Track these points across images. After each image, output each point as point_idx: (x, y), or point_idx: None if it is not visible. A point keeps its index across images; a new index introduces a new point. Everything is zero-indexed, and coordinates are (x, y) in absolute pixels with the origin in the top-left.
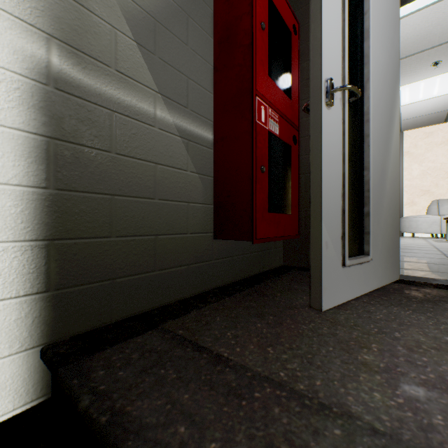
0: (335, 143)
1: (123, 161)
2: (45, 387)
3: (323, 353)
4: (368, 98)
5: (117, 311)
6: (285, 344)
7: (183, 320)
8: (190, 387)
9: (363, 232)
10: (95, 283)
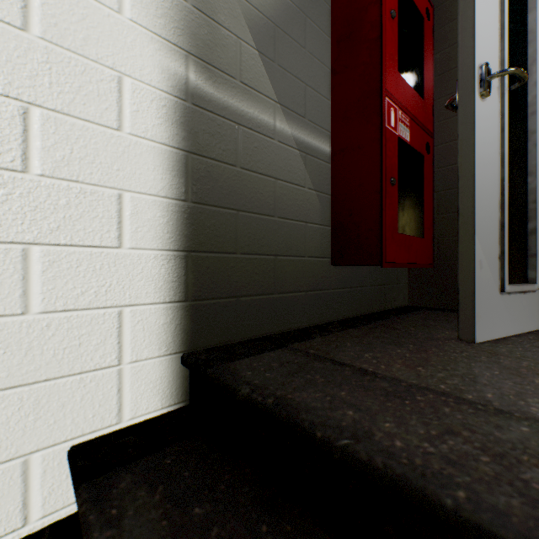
0: (491, 142)
1: (246, 176)
2: (184, 393)
3: (488, 375)
4: (534, 84)
5: (242, 330)
6: (436, 366)
7: (310, 343)
8: (344, 388)
9: (526, 255)
10: (223, 298)
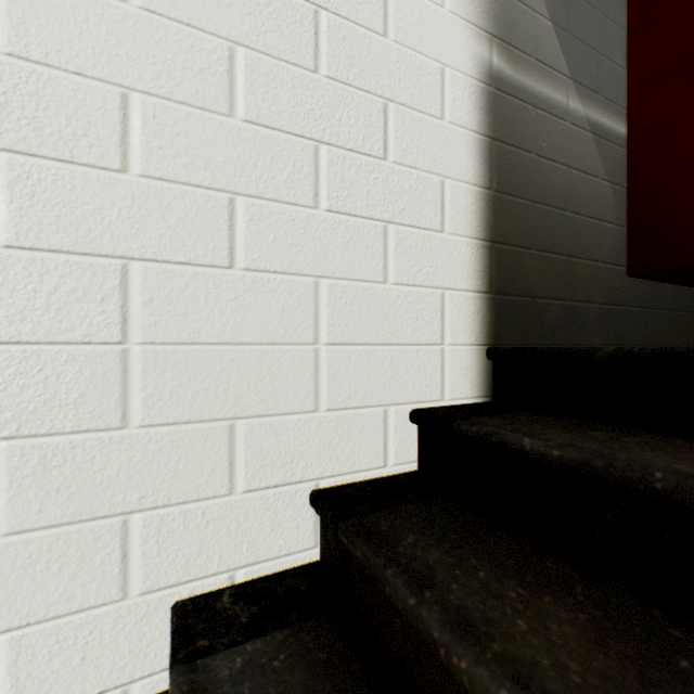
0: None
1: (540, 164)
2: (488, 389)
3: None
4: None
5: (536, 335)
6: None
7: None
8: None
9: None
10: (520, 297)
